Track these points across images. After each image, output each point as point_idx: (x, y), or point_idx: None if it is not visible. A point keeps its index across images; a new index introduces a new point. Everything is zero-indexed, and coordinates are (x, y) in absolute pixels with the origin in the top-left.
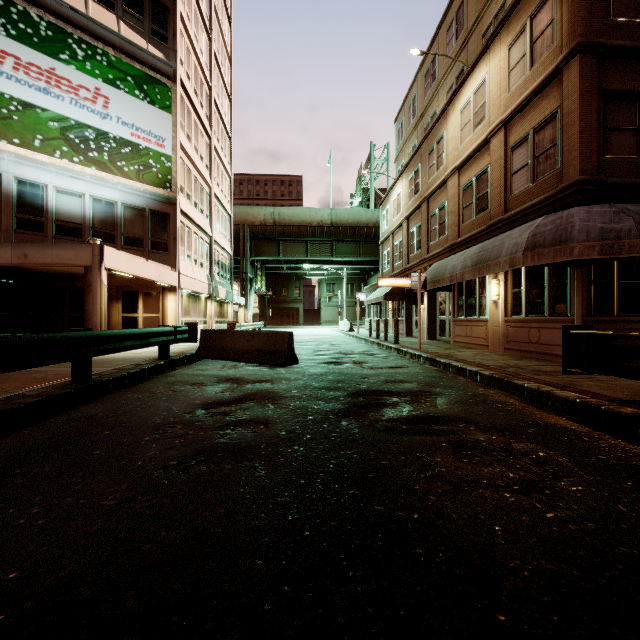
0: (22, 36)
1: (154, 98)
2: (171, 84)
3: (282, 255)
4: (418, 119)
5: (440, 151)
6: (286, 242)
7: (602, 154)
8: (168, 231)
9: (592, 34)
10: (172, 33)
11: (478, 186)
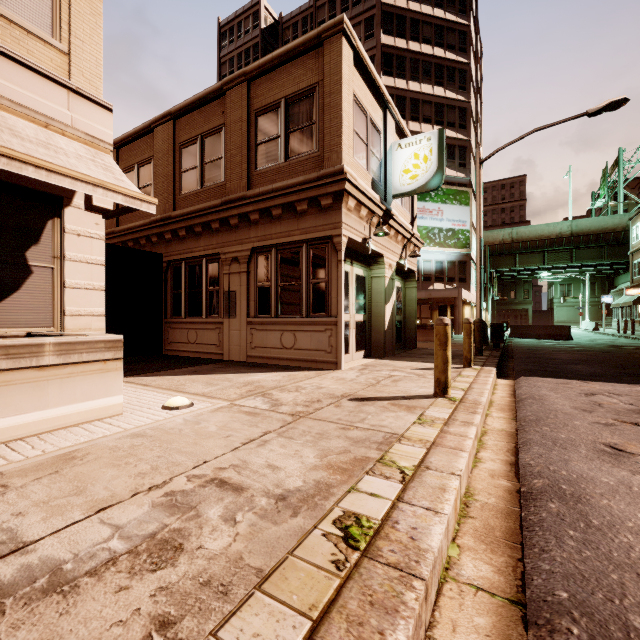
0: None
1: (461, 201)
2: (469, 190)
3: (518, 266)
4: None
5: None
6: (522, 254)
7: None
8: (466, 271)
9: None
10: (468, 160)
11: None
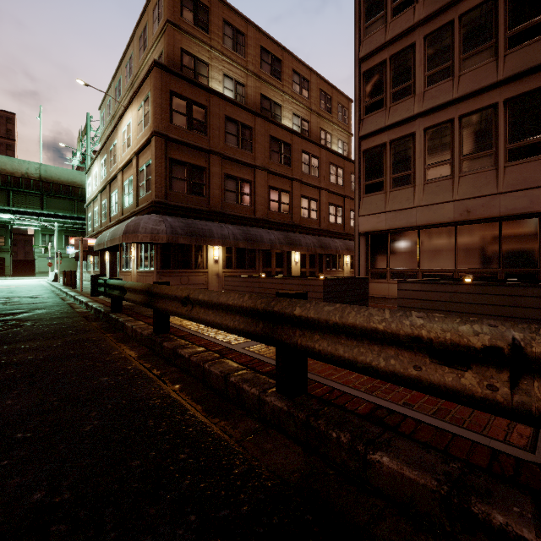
0: None
1: None
2: None
3: None
4: (112, 118)
5: (115, 152)
6: None
7: (169, 189)
8: None
9: (162, 128)
10: None
11: (130, 186)
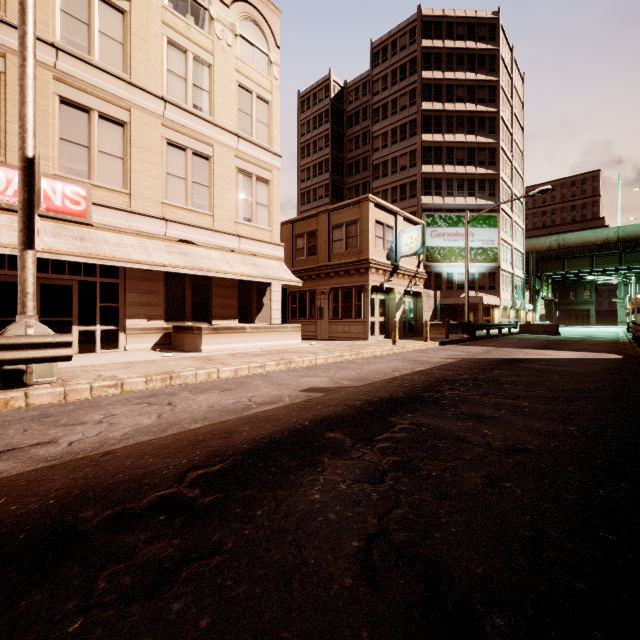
0: (449, 225)
1: (490, 225)
2: (497, 215)
3: (566, 269)
4: None
5: None
6: (570, 259)
7: None
8: (495, 280)
9: None
10: (497, 190)
11: None
